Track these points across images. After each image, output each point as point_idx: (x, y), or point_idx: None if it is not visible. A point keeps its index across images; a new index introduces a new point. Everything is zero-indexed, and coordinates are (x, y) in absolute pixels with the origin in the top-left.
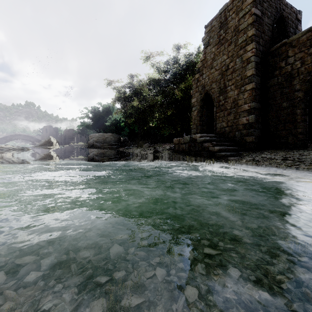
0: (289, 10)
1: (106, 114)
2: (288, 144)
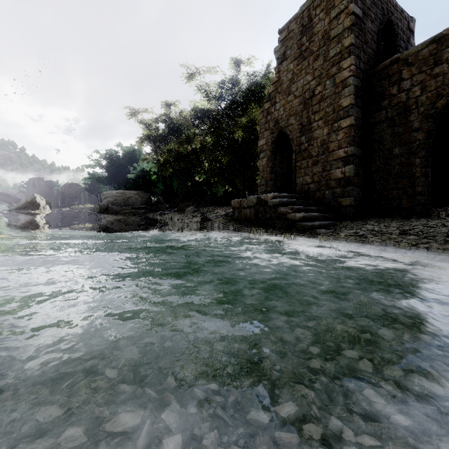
0: (399, 15)
1: (128, 161)
2: (402, 209)
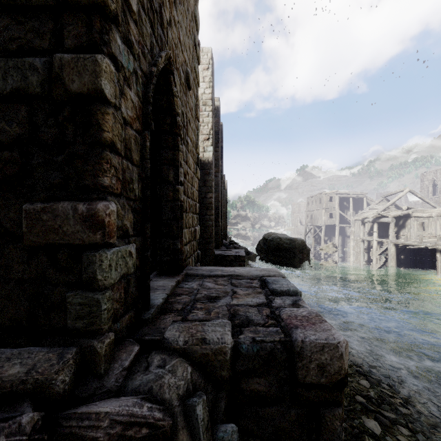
0: None
1: None
2: None
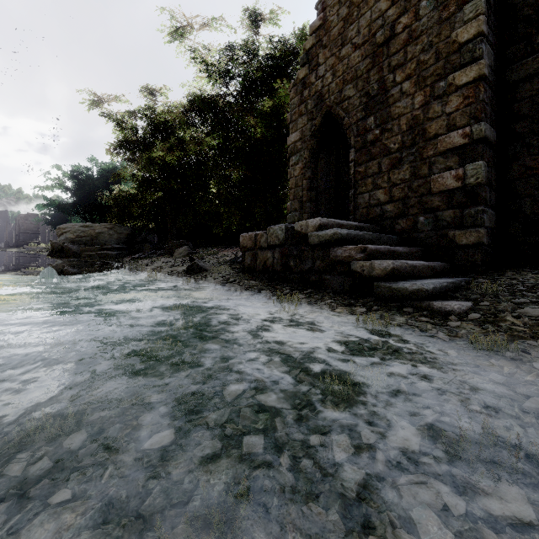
0: None
1: (105, 183)
2: None
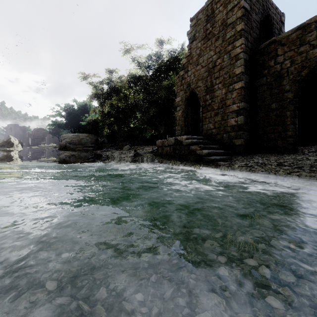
0: (274, 11)
1: (81, 112)
2: (278, 147)
